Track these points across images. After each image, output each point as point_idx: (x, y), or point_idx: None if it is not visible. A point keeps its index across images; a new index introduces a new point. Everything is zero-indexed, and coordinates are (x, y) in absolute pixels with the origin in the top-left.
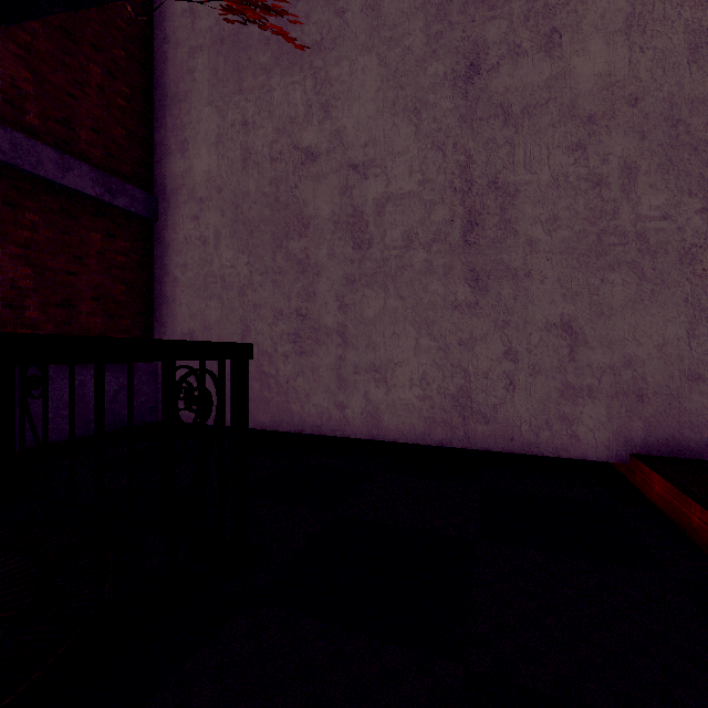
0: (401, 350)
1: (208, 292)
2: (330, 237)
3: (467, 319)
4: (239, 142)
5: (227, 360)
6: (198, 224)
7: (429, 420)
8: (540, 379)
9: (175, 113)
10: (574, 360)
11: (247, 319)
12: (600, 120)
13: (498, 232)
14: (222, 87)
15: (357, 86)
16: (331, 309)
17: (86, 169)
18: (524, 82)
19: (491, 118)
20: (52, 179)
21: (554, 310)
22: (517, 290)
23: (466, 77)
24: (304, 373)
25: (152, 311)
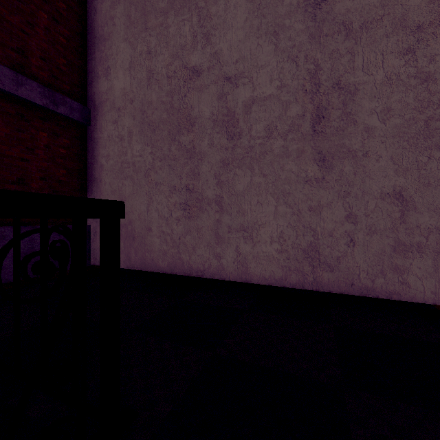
0: (263, 214)
1: (124, 174)
2: (210, 131)
3: (315, 190)
4: (145, 66)
5: (137, 222)
6: (117, 126)
7: (285, 268)
8: (375, 237)
9: (101, 49)
10: (405, 222)
11: (150, 193)
12: (427, 28)
13: (340, 123)
14: (133, 28)
15: (230, 18)
16: (211, 184)
17: (35, 85)
18: (362, 3)
19: (335, 34)
20: (8, 91)
21: (388, 182)
22: (356, 167)
23: (314, 4)
24: (191, 232)
25: (86, 188)
